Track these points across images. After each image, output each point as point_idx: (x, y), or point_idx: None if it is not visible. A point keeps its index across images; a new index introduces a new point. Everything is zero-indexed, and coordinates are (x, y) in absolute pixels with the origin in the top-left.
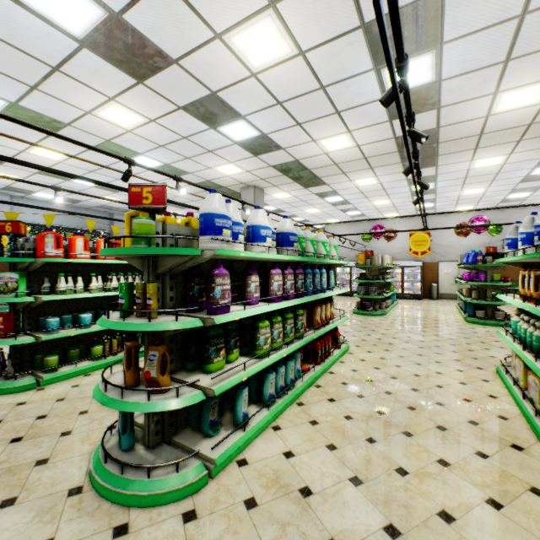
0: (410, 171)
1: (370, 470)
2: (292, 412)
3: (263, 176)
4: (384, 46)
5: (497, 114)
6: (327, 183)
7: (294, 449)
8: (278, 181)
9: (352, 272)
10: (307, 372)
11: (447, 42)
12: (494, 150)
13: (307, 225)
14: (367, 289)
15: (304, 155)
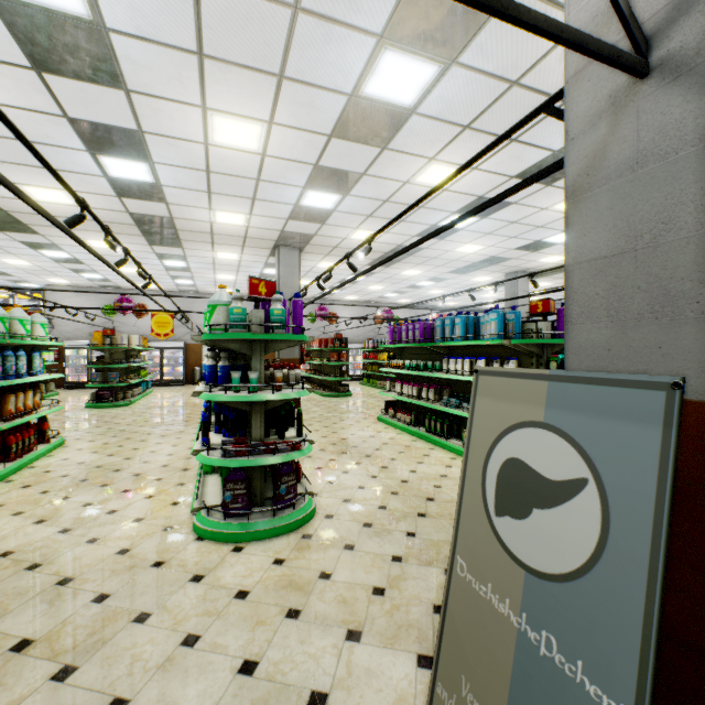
0: (121, 265)
1: (58, 512)
2: None
3: None
4: (45, 217)
5: (219, 223)
6: (42, 233)
7: None
8: None
9: (92, 355)
10: None
11: (158, 163)
12: (229, 248)
13: (3, 288)
14: (107, 376)
15: None
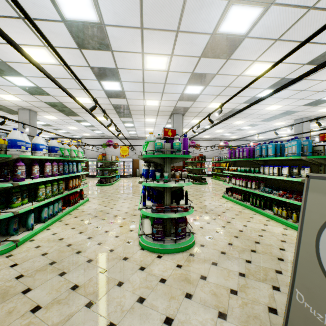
0: (109, 126)
1: (87, 229)
2: (56, 224)
3: (37, 105)
4: (82, 107)
5: (147, 105)
6: (81, 116)
7: (57, 232)
8: (48, 110)
9: (98, 164)
10: (65, 209)
11: (123, 81)
12: (151, 116)
13: (68, 138)
14: (103, 173)
15: (65, 101)
